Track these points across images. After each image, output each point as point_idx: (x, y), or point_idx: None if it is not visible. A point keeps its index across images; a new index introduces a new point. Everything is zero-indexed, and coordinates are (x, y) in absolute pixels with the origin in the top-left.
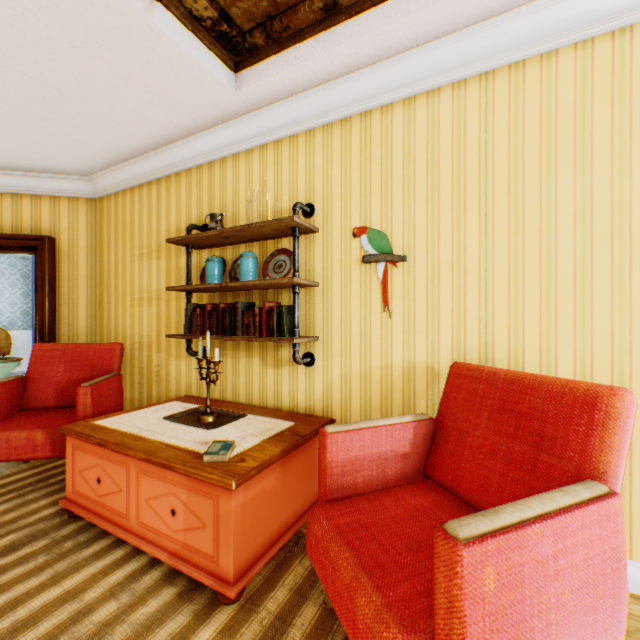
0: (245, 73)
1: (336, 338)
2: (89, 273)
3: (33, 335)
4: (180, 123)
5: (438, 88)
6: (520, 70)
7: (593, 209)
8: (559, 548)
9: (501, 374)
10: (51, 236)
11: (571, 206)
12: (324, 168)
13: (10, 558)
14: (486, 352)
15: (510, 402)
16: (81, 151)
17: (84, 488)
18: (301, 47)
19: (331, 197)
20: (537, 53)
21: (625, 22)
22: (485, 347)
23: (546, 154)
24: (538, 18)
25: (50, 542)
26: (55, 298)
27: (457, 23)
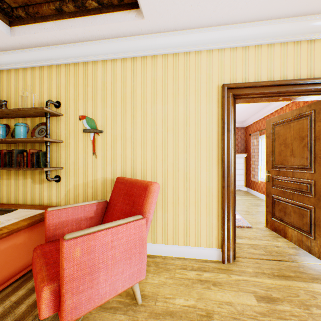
0: (16, 28)
1: (72, 168)
2: None
3: None
4: None
5: (116, 59)
6: (145, 59)
7: (168, 118)
8: (115, 238)
9: (129, 180)
10: None
11: (161, 116)
12: (66, 85)
13: None
14: (134, 172)
15: (129, 191)
16: None
17: None
18: (47, 24)
19: (69, 99)
20: (150, 54)
21: (176, 51)
22: (133, 170)
23: (154, 94)
24: (149, 41)
25: None
26: None
27: (120, 34)
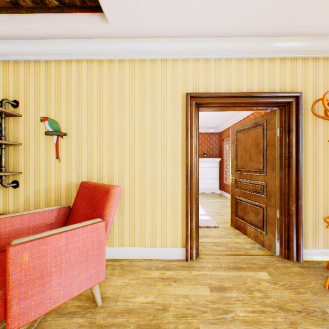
0: None
1: (32, 172)
2: None
3: None
4: None
5: (82, 60)
6: (112, 63)
7: (135, 122)
8: (70, 242)
9: (92, 184)
10: None
11: (129, 120)
12: (25, 83)
13: None
14: (100, 176)
15: (92, 195)
16: None
17: None
18: (1, 16)
19: (29, 99)
20: (118, 59)
21: (143, 58)
22: (100, 174)
23: (121, 99)
24: (116, 45)
25: None
26: None
27: (85, 35)
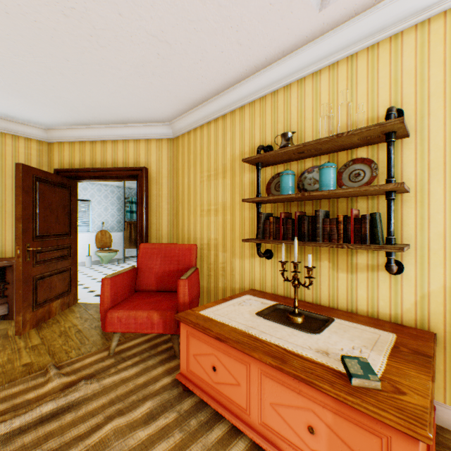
0: None
1: (435, 247)
2: (168, 192)
3: (123, 235)
4: (253, 60)
5: None
6: None
7: None
8: None
9: None
10: (146, 167)
11: None
12: (416, 69)
13: (152, 428)
14: None
15: None
16: (170, 101)
17: (197, 370)
18: None
19: (427, 97)
20: None
21: None
22: None
23: None
24: None
25: (178, 416)
26: (148, 211)
27: None
